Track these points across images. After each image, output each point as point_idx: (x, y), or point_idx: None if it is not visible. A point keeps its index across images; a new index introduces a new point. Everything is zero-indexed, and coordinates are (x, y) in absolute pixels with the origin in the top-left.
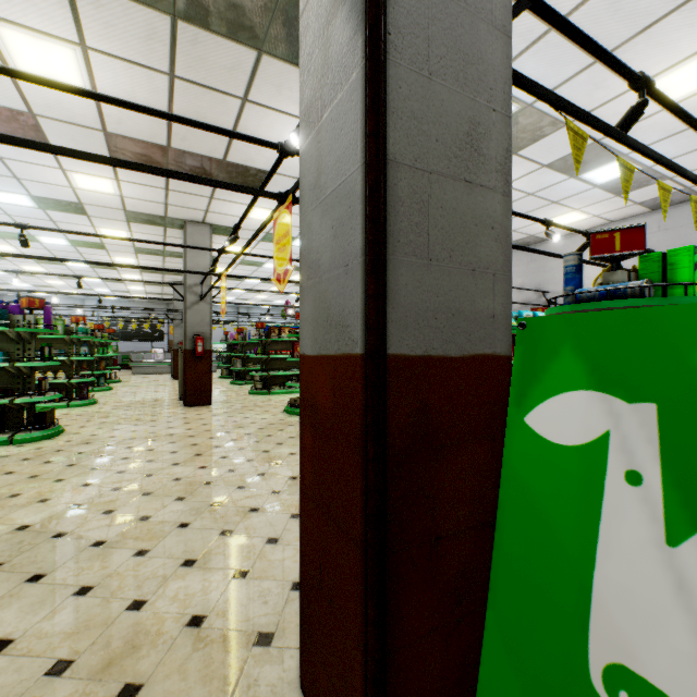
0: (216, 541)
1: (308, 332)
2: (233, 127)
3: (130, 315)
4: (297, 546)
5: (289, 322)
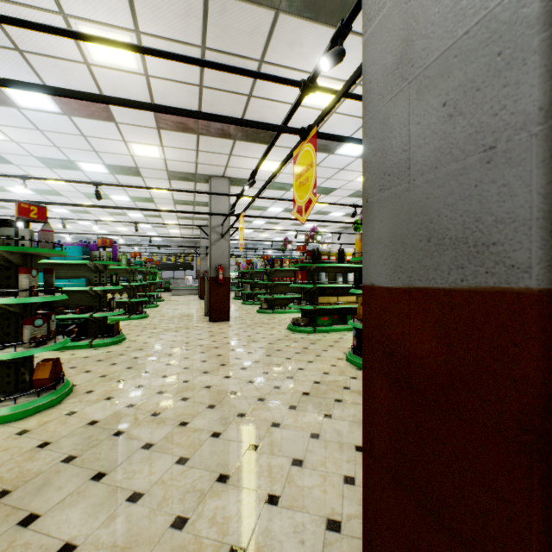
0: (245, 456)
1: (382, 257)
2: (250, 90)
3: (170, 251)
4: (323, 472)
5: (286, 255)
